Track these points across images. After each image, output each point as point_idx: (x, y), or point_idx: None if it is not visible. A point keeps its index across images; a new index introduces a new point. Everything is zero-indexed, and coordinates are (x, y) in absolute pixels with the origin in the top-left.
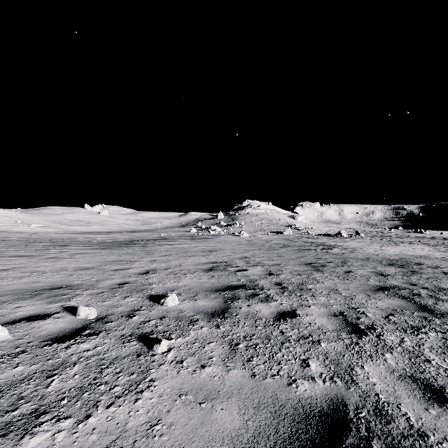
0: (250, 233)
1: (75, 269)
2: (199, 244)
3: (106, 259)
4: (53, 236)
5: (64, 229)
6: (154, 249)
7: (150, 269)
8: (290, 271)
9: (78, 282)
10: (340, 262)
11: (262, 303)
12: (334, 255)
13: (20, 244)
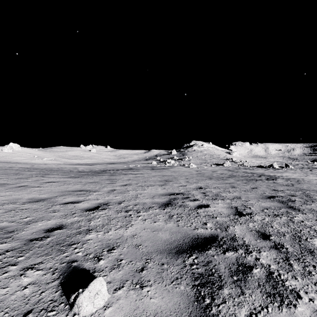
0: (197, 165)
1: (24, 202)
2: (157, 174)
3: (69, 188)
4: (48, 167)
5: (64, 161)
6: (118, 178)
7: (102, 202)
8: (261, 209)
9: (1, 224)
10: (304, 196)
11: (277, 308)
12: (286, 186)
13: (13, 173)
